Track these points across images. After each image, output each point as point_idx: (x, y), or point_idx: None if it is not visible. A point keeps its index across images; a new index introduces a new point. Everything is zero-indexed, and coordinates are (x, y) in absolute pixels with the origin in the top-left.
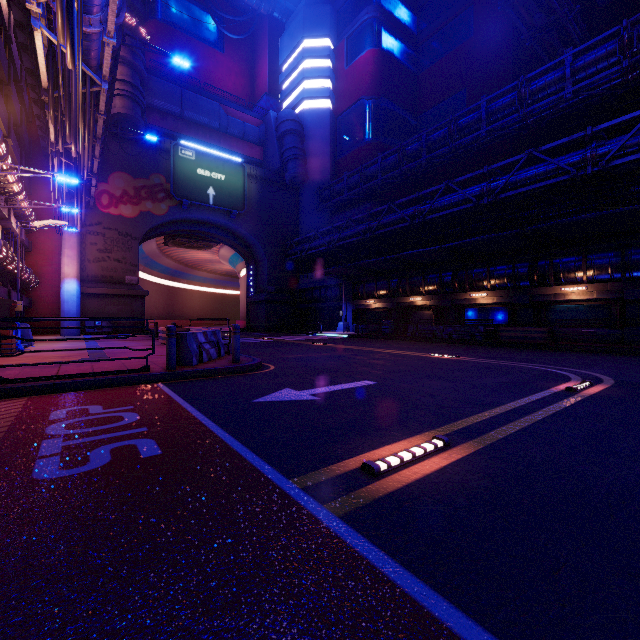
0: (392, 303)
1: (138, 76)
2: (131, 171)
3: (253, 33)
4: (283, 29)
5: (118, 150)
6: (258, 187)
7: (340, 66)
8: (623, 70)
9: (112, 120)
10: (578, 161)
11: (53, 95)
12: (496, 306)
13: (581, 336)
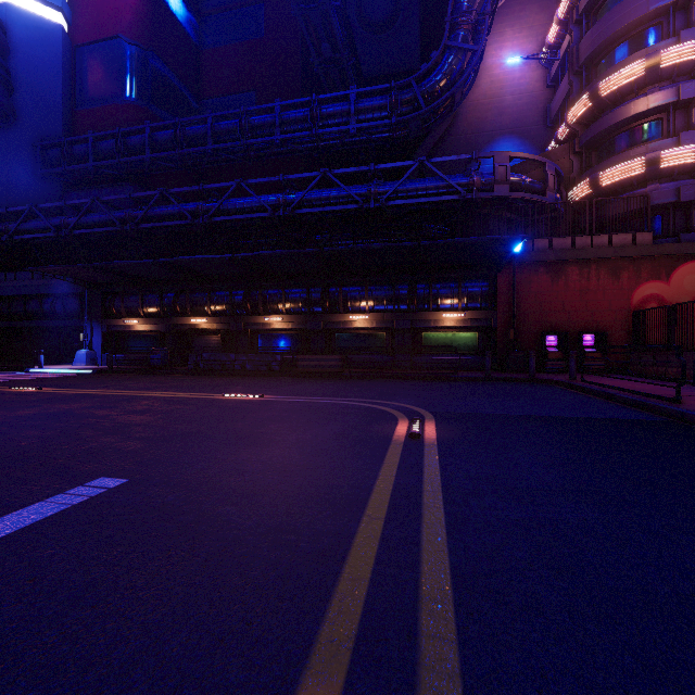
0: (166, 325)
1: None
2: None
3: None
4: None
5: None
6: None
7: None
8: (391, 126)
9: None
10: (364, 193)
11: None
12: (291, 332)
13: (365, 363)
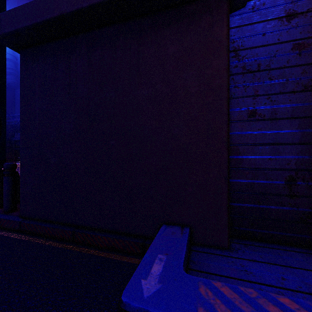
0: None
1: None
2: None
3: None
4: None
5: None
6: None
7: None
8: None
9: None
10: None
11: None
12: None
13: None
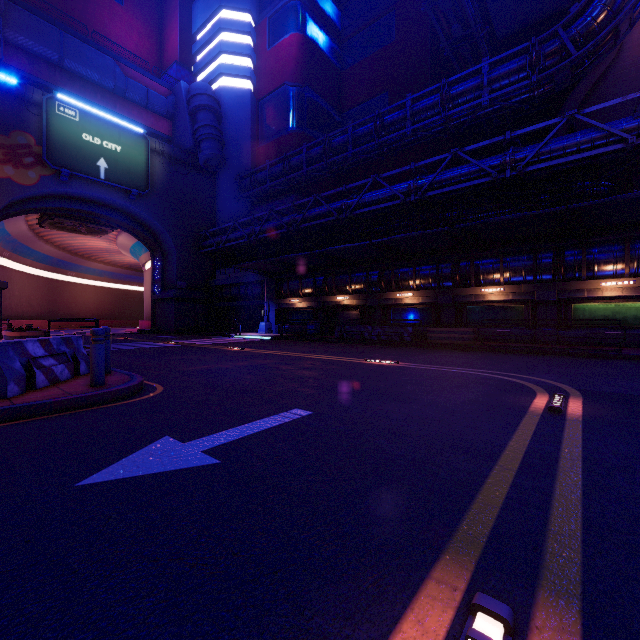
0: (318, 302)
1: None
2: None
3: None
4: None
5: None
6: (165, 166)
7: (262, 46)
8: (531, 86)
9: None
10: (498, 164)
11: None
12: (421, 306)
13: (499, 336)
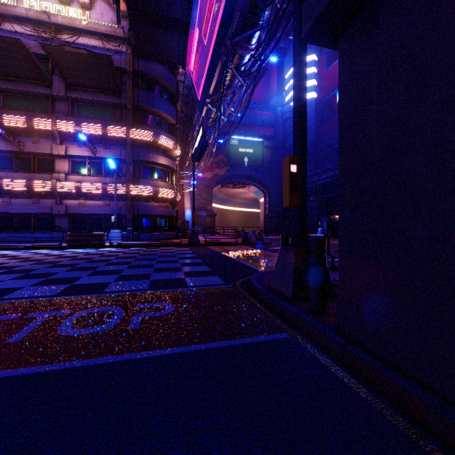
0: None
1: None
2: (209, 155)
3: None
4: (286, 52)
5: None
6: (271, 152)
7: (321, 70)
8: None
9: None
10: None
11: None
12: None
13: None
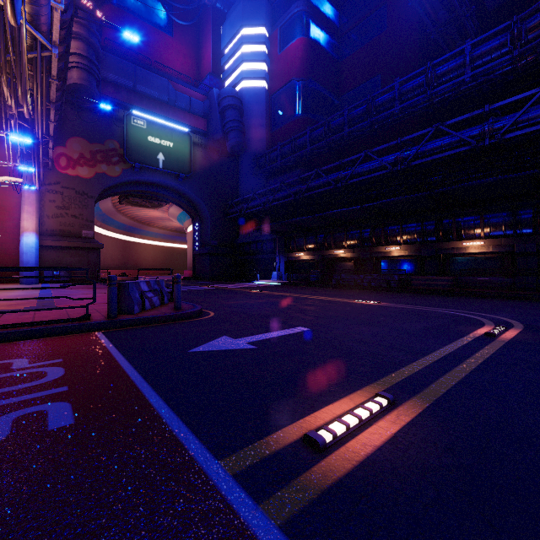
0: (319, 255)
1: (94, 51)
2: (87, 137)
3: (199, 21)
4: (225, 18)
5: (75, 117)
6: (203, 154)
7: (274, 51)
8: (513, 59)
9: (69, 90)
10: (477, 134)
11: (5, 58)
12: (407, 258)
13: (479, 284)
